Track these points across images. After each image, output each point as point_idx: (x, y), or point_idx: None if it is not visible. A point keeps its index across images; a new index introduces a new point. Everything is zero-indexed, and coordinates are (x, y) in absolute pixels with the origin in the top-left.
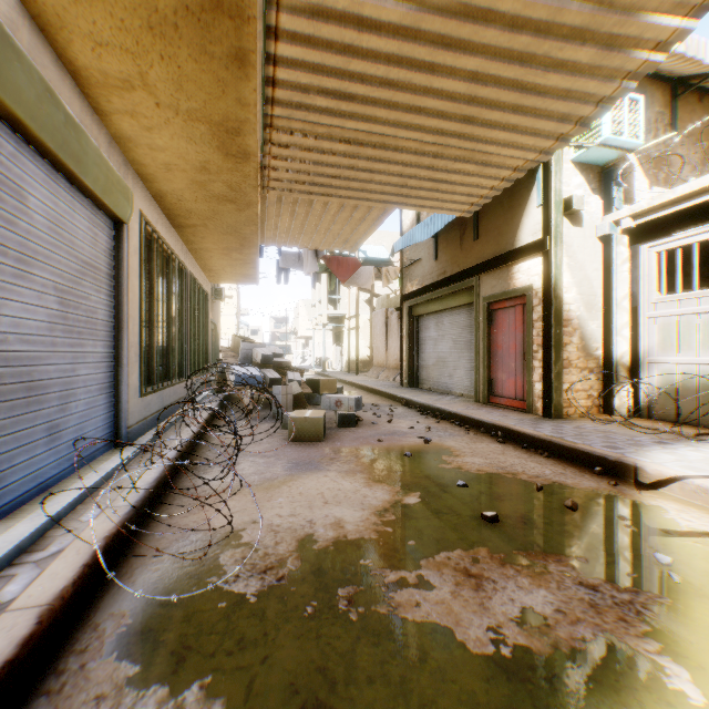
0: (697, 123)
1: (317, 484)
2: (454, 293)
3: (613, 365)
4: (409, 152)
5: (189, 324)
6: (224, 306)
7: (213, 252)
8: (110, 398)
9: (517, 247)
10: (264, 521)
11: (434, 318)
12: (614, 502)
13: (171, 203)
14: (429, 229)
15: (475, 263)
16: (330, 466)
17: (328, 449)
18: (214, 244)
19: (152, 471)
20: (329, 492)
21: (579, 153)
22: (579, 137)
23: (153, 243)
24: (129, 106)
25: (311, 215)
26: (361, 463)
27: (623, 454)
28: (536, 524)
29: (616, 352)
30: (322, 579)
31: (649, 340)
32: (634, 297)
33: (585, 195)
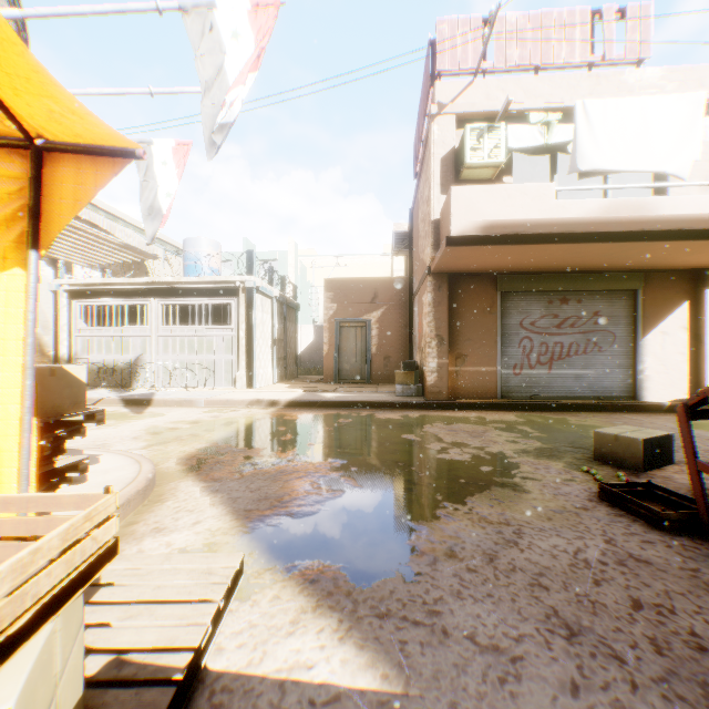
0: None
1: None
2: None
3: (61, 360)
4: None
5: None
6: None
7: None
8: None
9: None
10: None
11: None
12: None
13: None
14: None
15: None
16: None
17: None
18: None
19: None
20: None
21: None
22: None
23: None
24: None
25: None
26: None
27: None
28: None
29: (63, 353)
30: None
31: (79, 347)
32: (72, 325)
33: (44, 266)
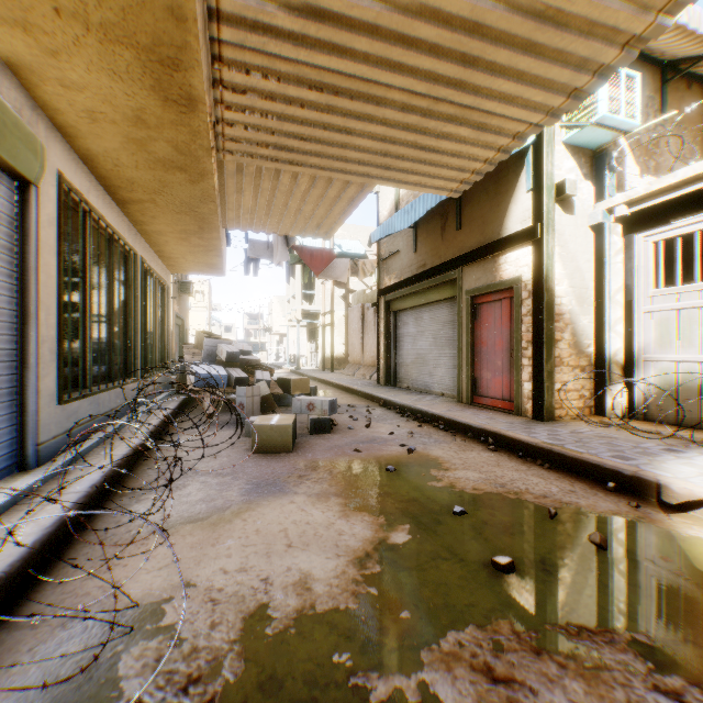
0: (701, 100)
1: (280, 515)
2: (435, 286)
3: (606, 362)
4: (393, 107)
5: (141, 317)
6: (194, 301)
7: (168, 235)
8: (9, 408)
9: (505, 236)
10: (201, 581)
11: (413, 313)
12: (645, 532)
13: (106, 169)
14: (409, 217)
15: (458, 254)
16: (298, 488)
17: (297, 462)
18: (168, 225)
19: (58, 506)
20: (295, 527)
21: (573, 134)
22: (573, 117)
23: (82, 216)
24: (17, 13)
25: (279, 191)
26: (336, 482)
27: (638, 467)
28: (563, 573)
29: (609, 349)
30: (274, 702)
31: (645, 336)
32: (628, 290)
33: (577, 180)
